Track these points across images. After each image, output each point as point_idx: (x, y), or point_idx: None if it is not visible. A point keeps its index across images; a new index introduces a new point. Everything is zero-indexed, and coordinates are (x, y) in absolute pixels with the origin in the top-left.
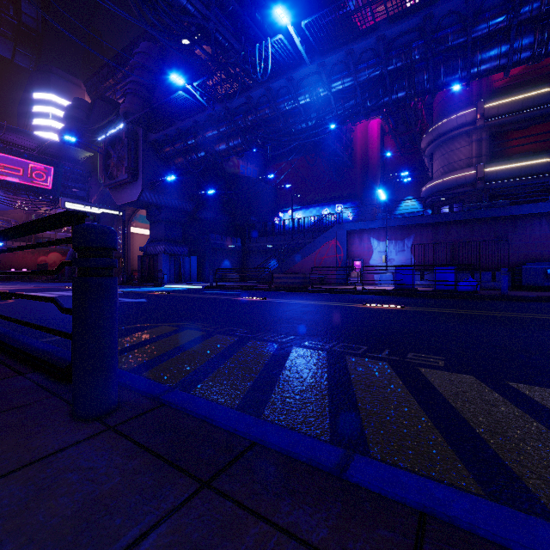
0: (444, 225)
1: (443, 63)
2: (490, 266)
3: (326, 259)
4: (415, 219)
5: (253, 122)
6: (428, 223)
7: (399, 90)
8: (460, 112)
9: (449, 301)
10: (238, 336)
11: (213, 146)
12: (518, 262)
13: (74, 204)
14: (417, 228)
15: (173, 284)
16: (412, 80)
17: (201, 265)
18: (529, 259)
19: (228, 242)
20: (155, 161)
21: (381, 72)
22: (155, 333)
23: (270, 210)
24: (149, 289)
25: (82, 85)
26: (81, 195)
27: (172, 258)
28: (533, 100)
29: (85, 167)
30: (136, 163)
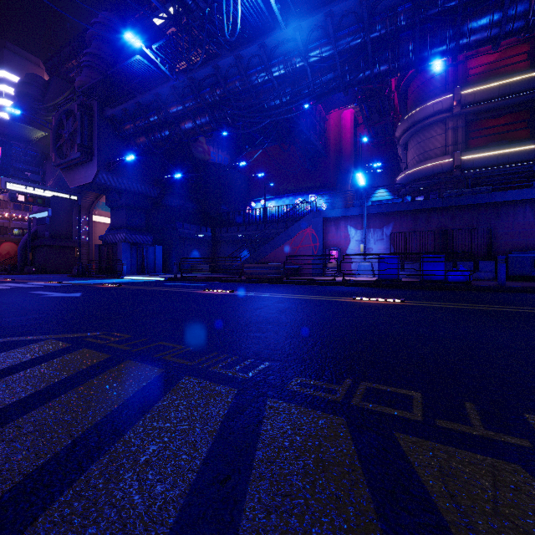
0: (425, 212)
1: (431, 31)
2: (472, 256)
3: (300, 249)
4: (394, 206)
5: (222, 96)
6: (408, 211)
7: (381, 62)
8: (436, 98)
9: (446, 293)
10: (164, 365)
11: (178, 124)
12: (501, 251)
13: (17, 185)
14: (396, 215)
15: (134, 275)
16: (396, 50)
17: (167, 256)
18: (513, 248)
19: (197, 232)
20: (114, 139)
21: (363, 40)
22: (12, 358)
23: (242, 200)
24: (102, 281)
25: (41, 64)
26: (34, 179)
27: (133, 247)
28: (509, 88)
29: (39, 148)
30: (90, 141)
